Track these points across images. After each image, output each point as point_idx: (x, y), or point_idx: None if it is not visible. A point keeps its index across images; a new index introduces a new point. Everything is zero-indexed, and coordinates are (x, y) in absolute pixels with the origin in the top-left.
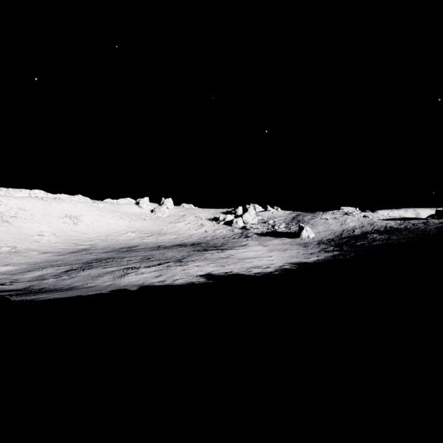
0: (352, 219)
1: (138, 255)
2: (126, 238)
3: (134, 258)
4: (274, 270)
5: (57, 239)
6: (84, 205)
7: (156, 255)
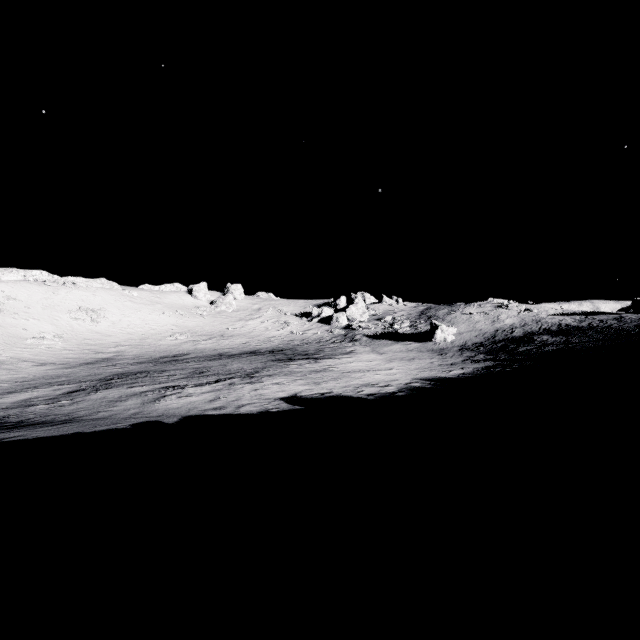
0: (509, 314)
1: (186, 367)
2: (171, 342)
3: (180, 372)
4: (397, 390)
5: (64, 344)
6: (109, 294)
7: (213, 368)
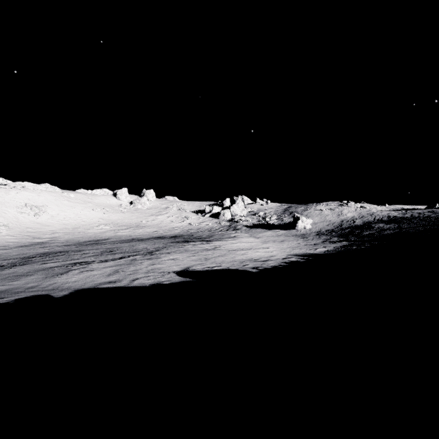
0: (349, 210)
1: (100, 247)
2: (97, 231)
3: (93, 251)
4: (278, 264)
5: (8, 231)
6: (51, 195)
7: (122, 247)
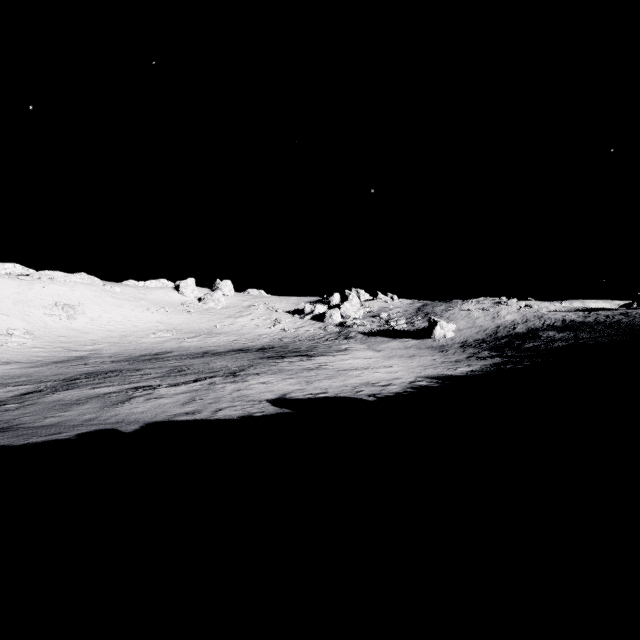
0: (509, 311)
1: (164, 365)
2: (154, 340)
3: (156, 370)
4: (402, 390)
5: (34, 342)
6: (89, 289)
7: (194, 366)
